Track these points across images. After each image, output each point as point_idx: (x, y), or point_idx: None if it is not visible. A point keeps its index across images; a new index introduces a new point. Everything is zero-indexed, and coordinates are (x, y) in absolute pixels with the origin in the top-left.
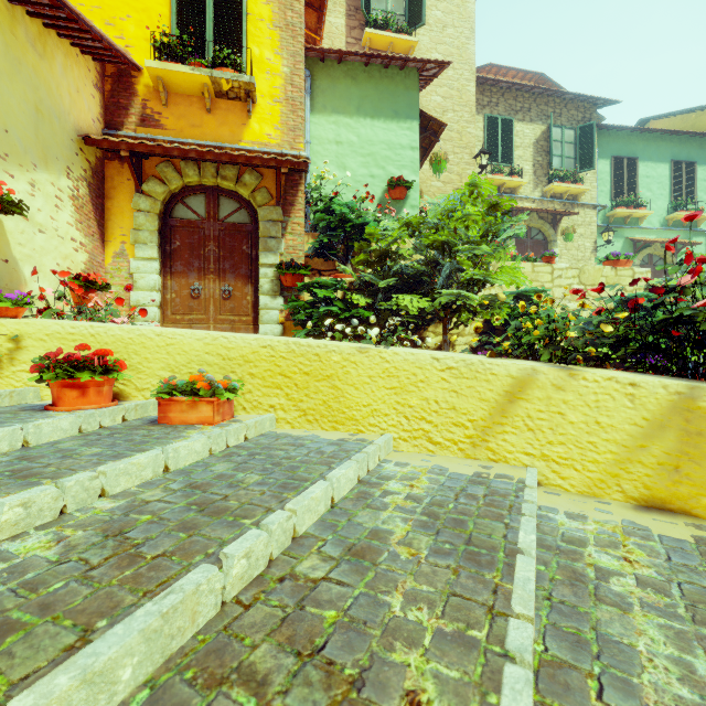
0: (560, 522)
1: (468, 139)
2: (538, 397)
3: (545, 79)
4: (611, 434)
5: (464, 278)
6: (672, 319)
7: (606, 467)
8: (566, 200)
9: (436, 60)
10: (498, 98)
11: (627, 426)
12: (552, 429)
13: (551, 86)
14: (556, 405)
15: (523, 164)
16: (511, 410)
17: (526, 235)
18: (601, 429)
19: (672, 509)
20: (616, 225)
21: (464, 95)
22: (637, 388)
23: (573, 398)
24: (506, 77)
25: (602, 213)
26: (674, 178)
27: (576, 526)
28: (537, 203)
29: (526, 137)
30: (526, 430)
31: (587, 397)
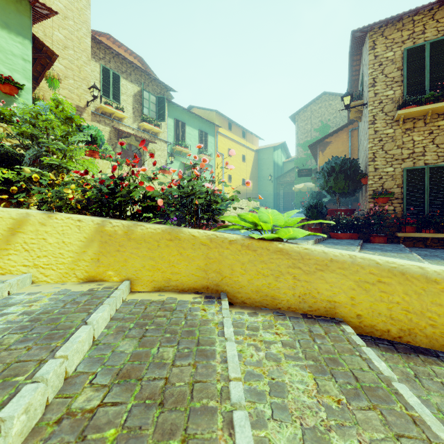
0: (16, 298)
1: (85, 74)
2: (31, 230)
3: (144, 62)
4: (70, 247)
5: (46, 161)
6: (109, 190)
7: (68, 265)
8: (151, 134)
9: (44, 4)
10: (110, 58)
11: (77, 242)
12: (39, 249)
13: (147, 67)
14: (42, 234)
15: (127, 105)
16: (13, 240)
17: (129, 148)
18: (66, 245)
19: (97, 280)
20: (176, 154)
21: (83, 43)
22: (81, 222)
23: (51, 230)
24: (121, 49)
25: (170, 146)
26: (200, 138)
27: (24, 298)
28: (135, 131)
29: (129, 90)
30: (24, 251)
31: (58, 228)
